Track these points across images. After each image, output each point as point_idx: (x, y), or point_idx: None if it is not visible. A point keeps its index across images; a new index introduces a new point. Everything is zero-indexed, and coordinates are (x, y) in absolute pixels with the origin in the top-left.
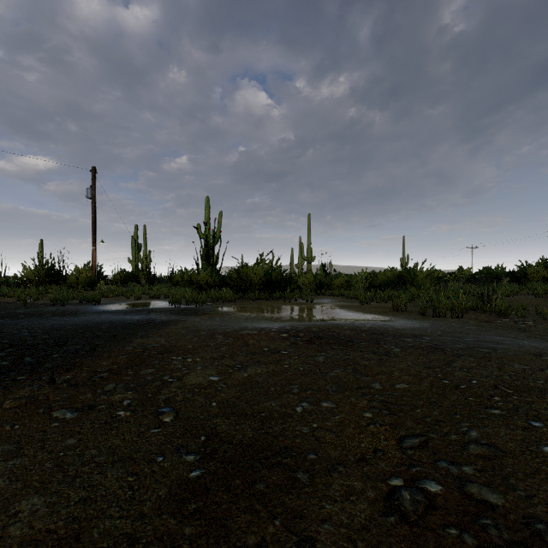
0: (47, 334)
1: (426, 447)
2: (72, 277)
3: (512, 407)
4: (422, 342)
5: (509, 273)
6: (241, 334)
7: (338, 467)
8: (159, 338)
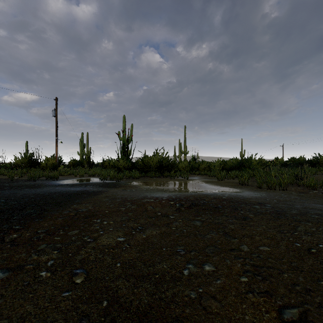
0: (16, 201)
1: (307, 322)
2: (43, 163)
3: None
4: (267, 209)
5: (308, 161)
6: (143, 202)
7: None
8: (88, 204)
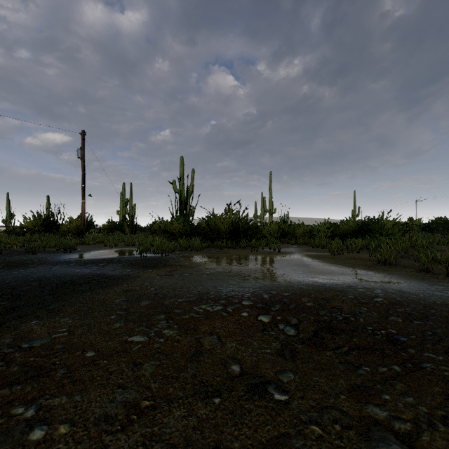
0: None
1: None
2: (63, 227)
3: None
4: None
5: None
6: (196, 312)
7: None
8: (67, 319)
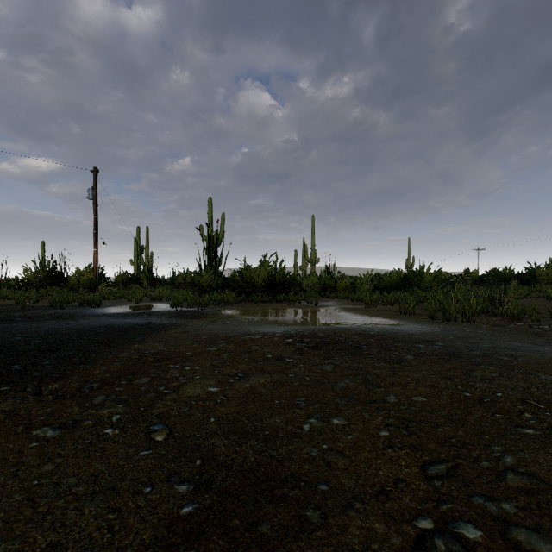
0: (41, 339)
1: (455, 476)
2: (73, 279)
3: (547, 426)
4: (435, 349)
5: (518, 275)
6: (244, 339)
7: (355, 502)
8: (157, 343)
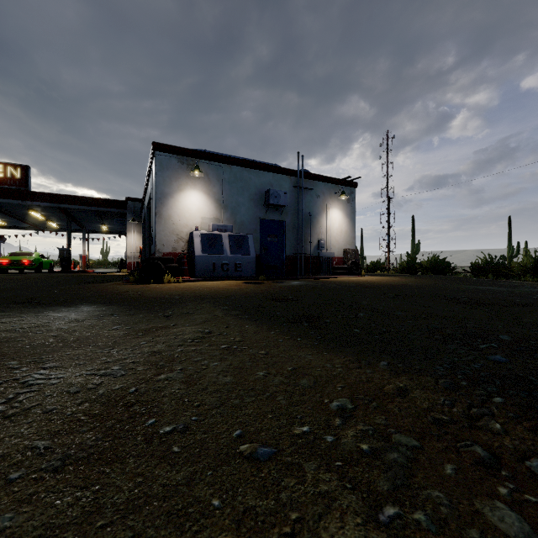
0: None
1: None
2: None
3: None
4: None
5: None
6: None
7: None
8: None
